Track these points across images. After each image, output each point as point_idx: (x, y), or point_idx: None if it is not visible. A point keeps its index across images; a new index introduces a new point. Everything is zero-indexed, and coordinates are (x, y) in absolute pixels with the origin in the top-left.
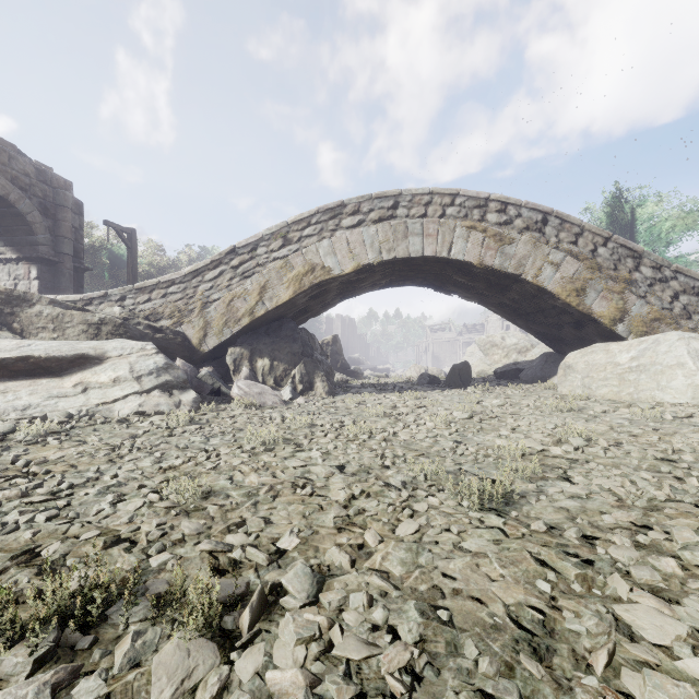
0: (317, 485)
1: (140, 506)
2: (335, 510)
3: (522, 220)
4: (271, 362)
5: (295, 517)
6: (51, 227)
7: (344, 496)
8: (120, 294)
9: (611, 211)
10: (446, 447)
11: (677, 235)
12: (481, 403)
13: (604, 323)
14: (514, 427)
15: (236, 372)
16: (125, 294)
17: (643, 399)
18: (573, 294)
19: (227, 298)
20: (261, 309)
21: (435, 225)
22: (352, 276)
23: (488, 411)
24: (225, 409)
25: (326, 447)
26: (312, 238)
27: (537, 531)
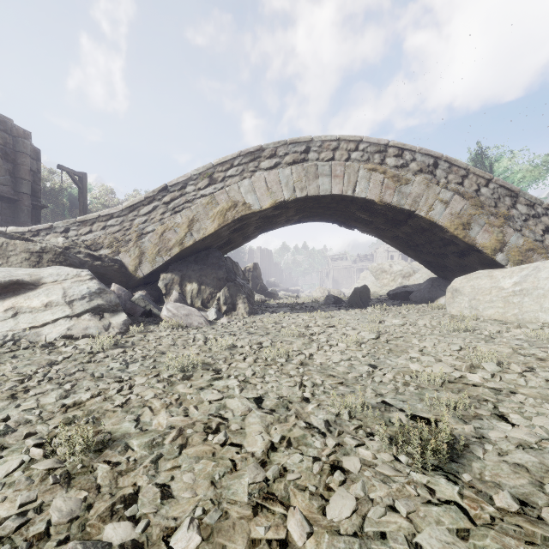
0: (231, 428)
1: (13, 468)
2: (251, 472)
3: (416, 163)
4: (199, 286)
5: (201, 483)
6: (11, 170)
7: (262, 445)
8: (64, 226)
9: (475, 165)
10: (362, 372)
11: (527, 184)
12: (382, 322)
13: (486, 253)
14: (421, 348)
15: (167, 296)
16: (68, 226)
17: (528, 319)
18: (460, 227)
19: (160, 230)
20: (190, 240)
21: (341, 167)
22: (269, 212)
23: (392, 331)
24: (153, 330)
25: (244, 373)
26: (235, 178)
27: (506, 510)
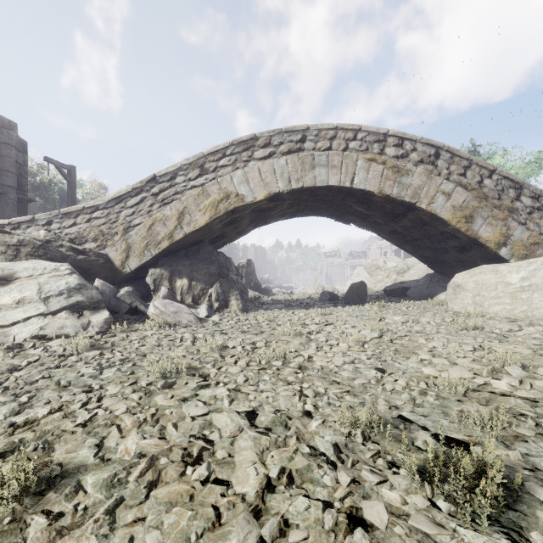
0: (217, 456)
1: None
2: (240, 531)
3: (417, 153)
4: (189, 282)
5: None
6: None
7: (255, 482)
8: (47, 218)
9: None
10: (369, 377)
11: None
12: (382, 320)
13: (489, 247)
14: (430, 349)
15: (156, 292)
16: (51, 218)
17: (538, 316)
18: (463, 220)
19: (148, 223)
20: (180, 233)
21: (339, 157)
22: (263, 204)
23: (395, 329)
24: (138, 328)
25: (235, 379)
26: (227, 168)
27: None
